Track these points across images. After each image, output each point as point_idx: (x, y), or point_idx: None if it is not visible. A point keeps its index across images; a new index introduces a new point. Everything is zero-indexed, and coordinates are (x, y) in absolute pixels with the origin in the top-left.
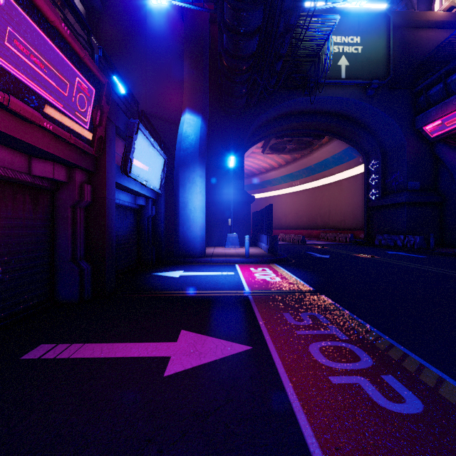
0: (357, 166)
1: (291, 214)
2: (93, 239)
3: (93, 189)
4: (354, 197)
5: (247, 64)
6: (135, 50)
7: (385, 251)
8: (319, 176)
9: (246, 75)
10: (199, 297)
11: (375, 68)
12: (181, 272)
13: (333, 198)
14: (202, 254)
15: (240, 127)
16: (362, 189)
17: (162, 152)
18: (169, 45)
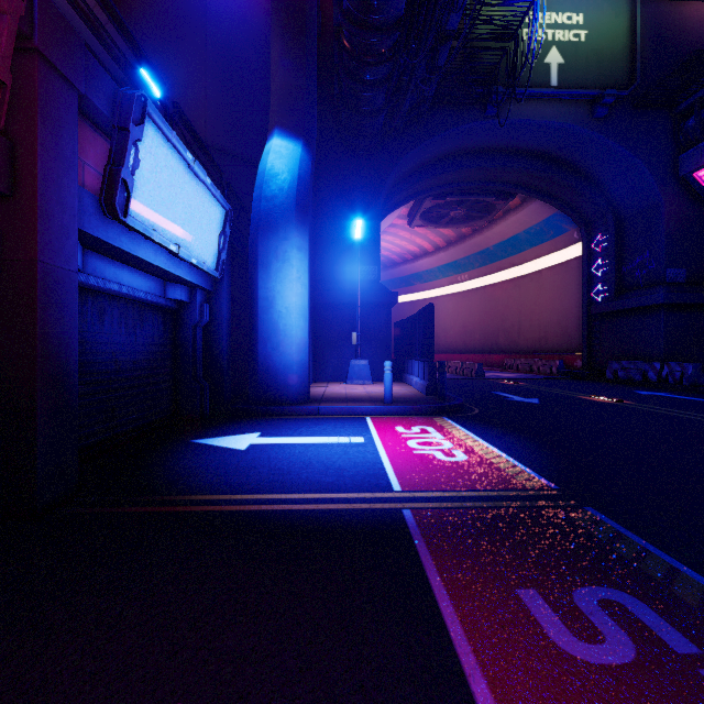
0: (569, 246)
1: (454, 328)
2: (5, 368)
3: (5, 238)
4: (563, 299)
5: (387, 43)
6: (186, 31)
7: (630, 389)
8: (502, 265)
9: (384, 66)
10: (278, 516)
11: (609, 68)
12: (254, 437)
13: (525, 301)
14: (302, 396)
15: (373, 173)
16: (577, 285)
17: (217, 191)
18: (247, 26)
